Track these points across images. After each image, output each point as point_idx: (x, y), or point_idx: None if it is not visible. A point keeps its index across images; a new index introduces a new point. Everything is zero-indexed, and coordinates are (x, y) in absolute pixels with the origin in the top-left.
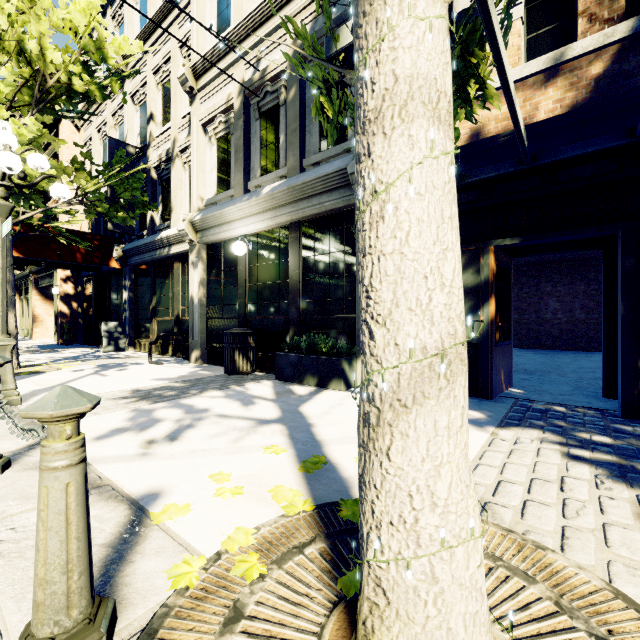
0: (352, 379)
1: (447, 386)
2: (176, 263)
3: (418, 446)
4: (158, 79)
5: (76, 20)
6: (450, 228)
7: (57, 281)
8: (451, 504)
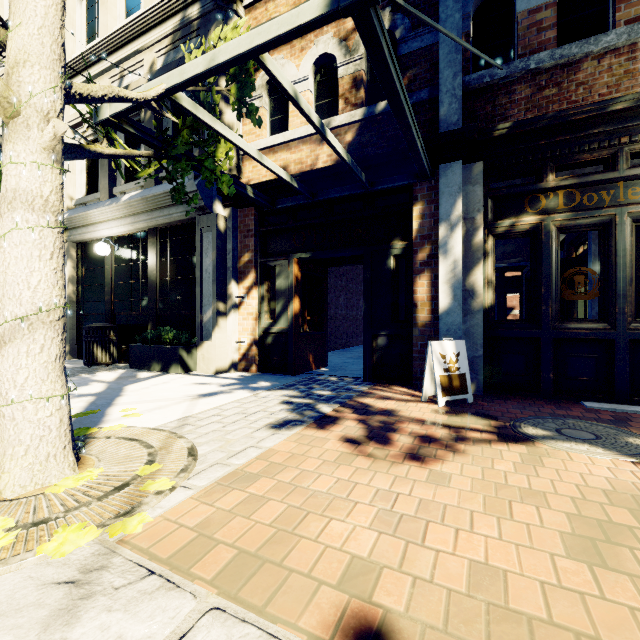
0: (191, 364)
1: (29, 334)
2: None
3: (8, 360)
4: None
5: None
6: (38, 261)
7: None
8: (27, 386)
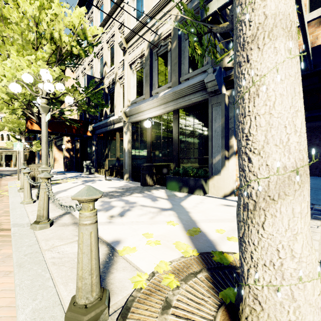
0: (206, 189)
1: (299, 189)
2: (117, 132)
3: (282, 222)
4: (108, 45)
5: (74, 21)
6: (299, 98)
7: (64, 142)
8: (303, 257)
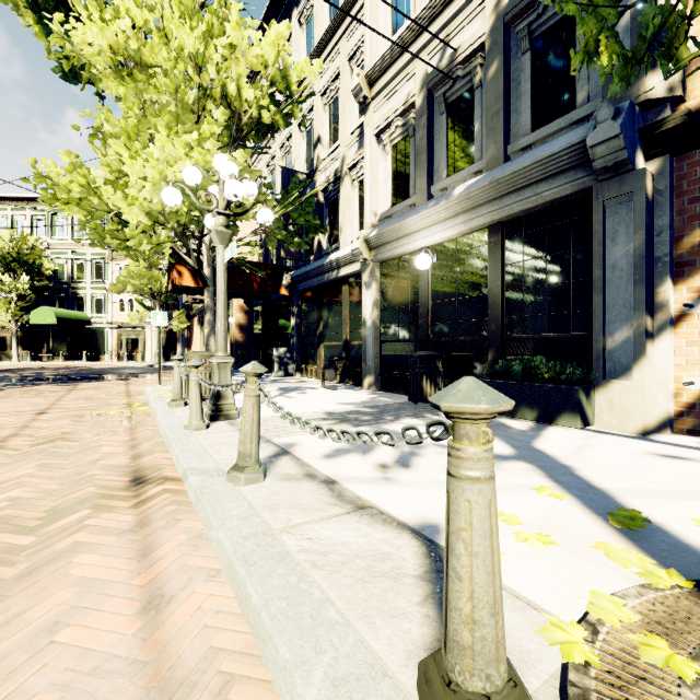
0: (589, 414)
1: None
2: (344, 286)
3: None
4: (325, 100)
5: (266, 54)
6: None
7: (233, 311)
8: None
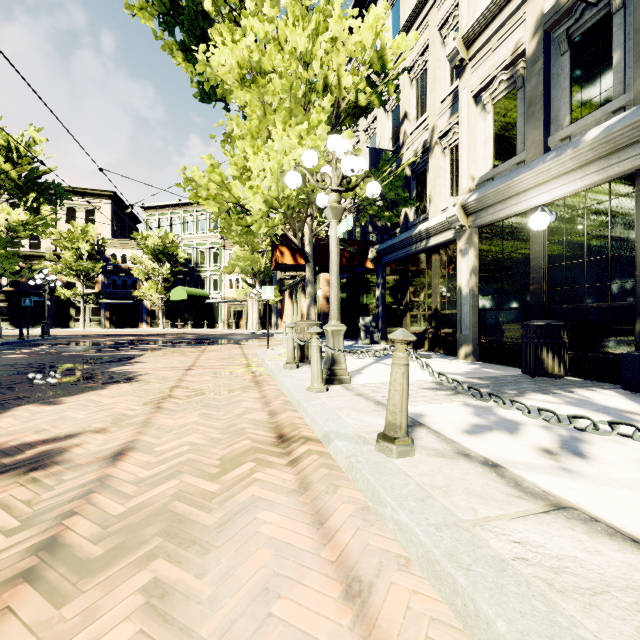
0: None
1: None
2: (434, 255)
3: None
4: (412, 76)
5: (364, 39)
6: None
7: (320, 285)
8: None
